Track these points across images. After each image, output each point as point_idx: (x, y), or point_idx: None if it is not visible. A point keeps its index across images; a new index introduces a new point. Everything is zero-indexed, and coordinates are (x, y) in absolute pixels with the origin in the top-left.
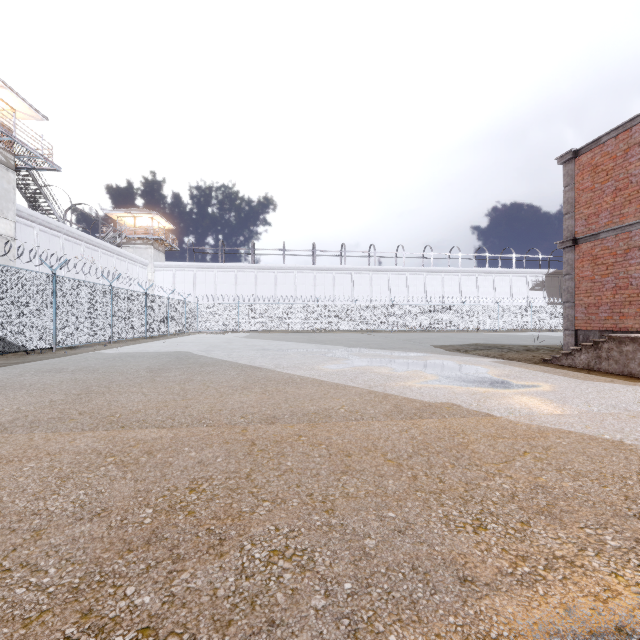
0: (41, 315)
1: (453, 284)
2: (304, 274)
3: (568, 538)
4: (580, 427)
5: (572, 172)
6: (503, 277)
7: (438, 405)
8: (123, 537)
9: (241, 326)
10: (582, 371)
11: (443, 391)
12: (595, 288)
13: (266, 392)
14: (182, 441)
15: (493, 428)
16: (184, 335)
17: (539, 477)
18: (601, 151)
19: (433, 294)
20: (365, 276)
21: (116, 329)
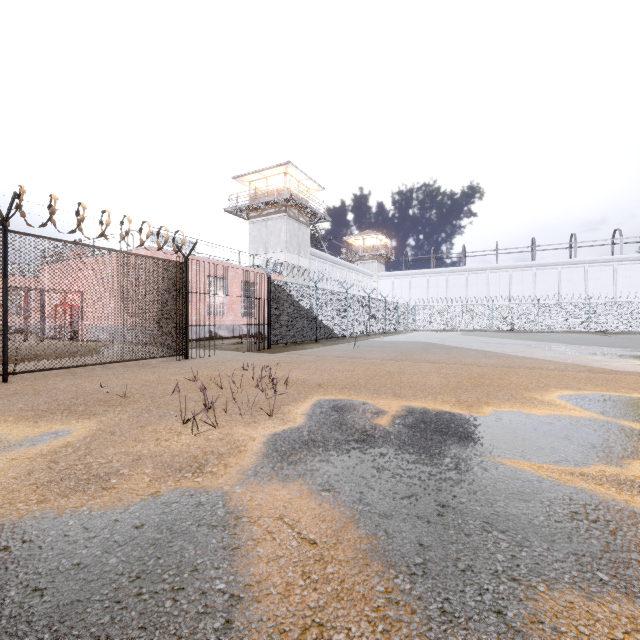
0: (343, 317)
1: None
2: (521, 272)
3: (632, 391)
4: None
5: None
6: None
7: (622, 371)
8: (472, 376)
9: (454, 325)
10: None
11: (637, 368)
12: None
13: (500, 360)
14: (470, 367)
15: None
16: (408, 332)
17: None
18: None
19: None
20: (605, 268)
21: (371, 326)
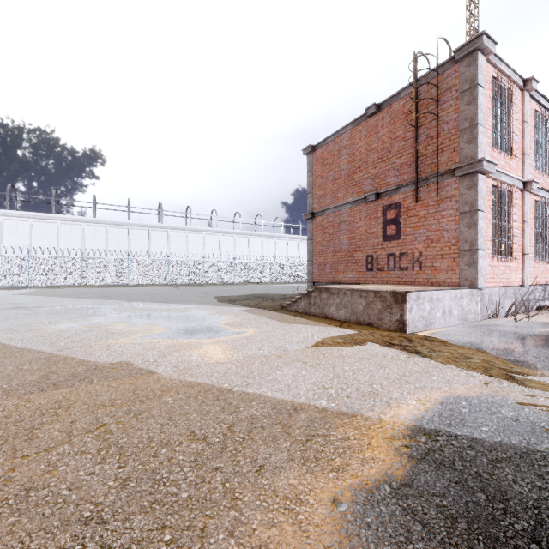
0: None
1: (257, 245)
2: (118, 229)
3: None
4: (216, 376)
5: (312, 162)
6: (293, 241)
7: (106, 366)
8: None
9: (32, 281)
10: (298, 315)
11: (143, 347)
12: (324, 251)
13: None
14: None
15: (120, 392)
16: None
17: (55, 469)
18: (327, 149)
19: (241, 253)
20: (181, 234)
21: None
